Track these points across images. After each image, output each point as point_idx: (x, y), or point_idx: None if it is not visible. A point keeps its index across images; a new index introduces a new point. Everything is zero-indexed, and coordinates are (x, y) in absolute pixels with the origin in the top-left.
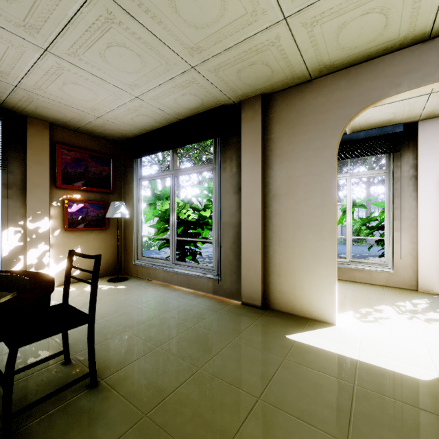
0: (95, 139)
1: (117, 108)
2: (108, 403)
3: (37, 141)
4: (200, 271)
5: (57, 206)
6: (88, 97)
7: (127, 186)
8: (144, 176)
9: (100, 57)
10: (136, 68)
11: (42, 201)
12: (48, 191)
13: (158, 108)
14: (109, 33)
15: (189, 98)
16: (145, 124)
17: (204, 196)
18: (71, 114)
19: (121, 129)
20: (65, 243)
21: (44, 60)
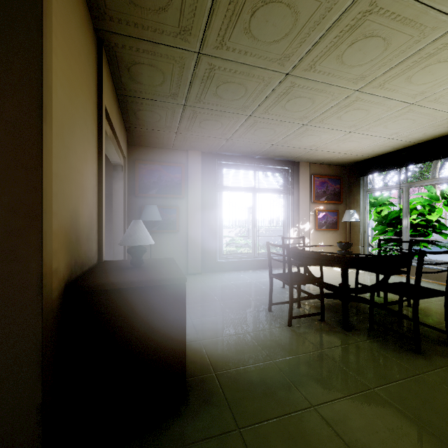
0: (331, 166)
1: (367, 146)
2: (428, 313)
3: (304, 175)
4: (442, 265)
5: (311, 214)
6: (352, 145)
7: (352, 197)
8: (371, 189)
9: (383, 127)
10: (405, 125)
11: (306, 212)
12: (308, 205)
13: (403, 140)
14: (400, 117)
15: (439, 130)
16: (381, 151)
17: (422, 201)
18: (329, 156)
19: (356, 158)
20: (315, 239)
21: (344, 136)
